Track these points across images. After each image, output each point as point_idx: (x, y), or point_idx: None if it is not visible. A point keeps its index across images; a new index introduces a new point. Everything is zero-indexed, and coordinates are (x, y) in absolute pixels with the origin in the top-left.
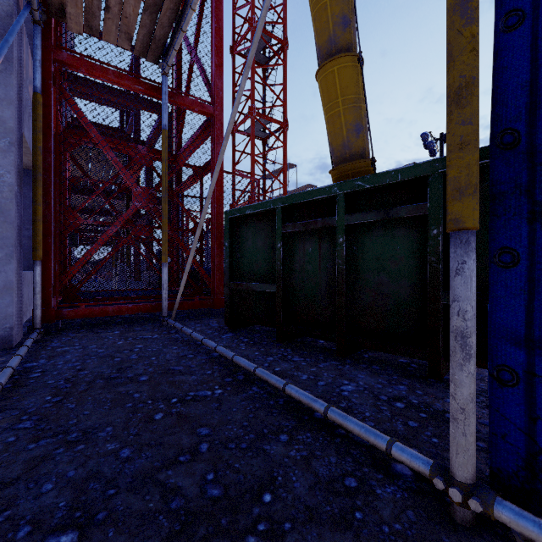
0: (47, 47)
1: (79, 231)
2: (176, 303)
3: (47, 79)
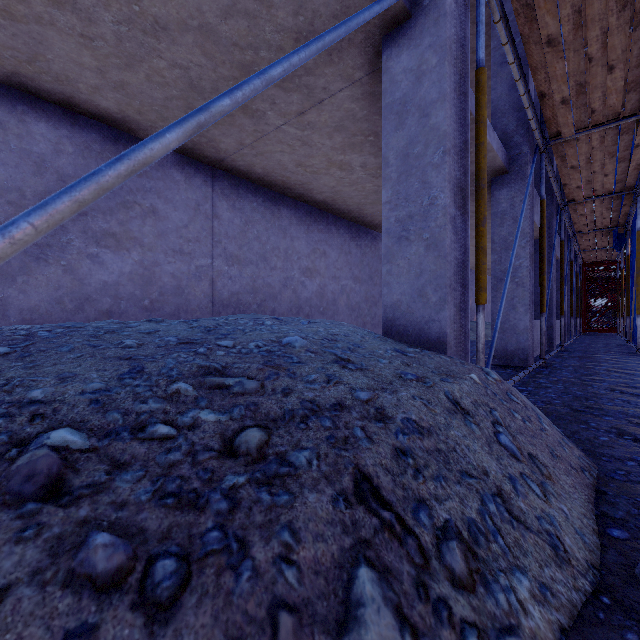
0: (582, 265)
1: (591, 309)
2: (619, 329)
3: (582, 273)
